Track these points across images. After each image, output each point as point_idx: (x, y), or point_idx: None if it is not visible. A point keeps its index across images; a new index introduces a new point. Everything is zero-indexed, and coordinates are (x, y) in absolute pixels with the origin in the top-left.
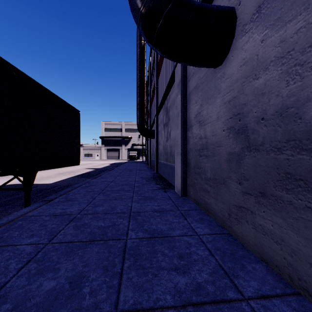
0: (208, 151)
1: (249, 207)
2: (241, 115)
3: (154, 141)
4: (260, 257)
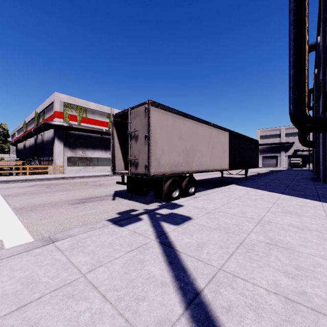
0: None
1: None
2: None
3: None
4: None
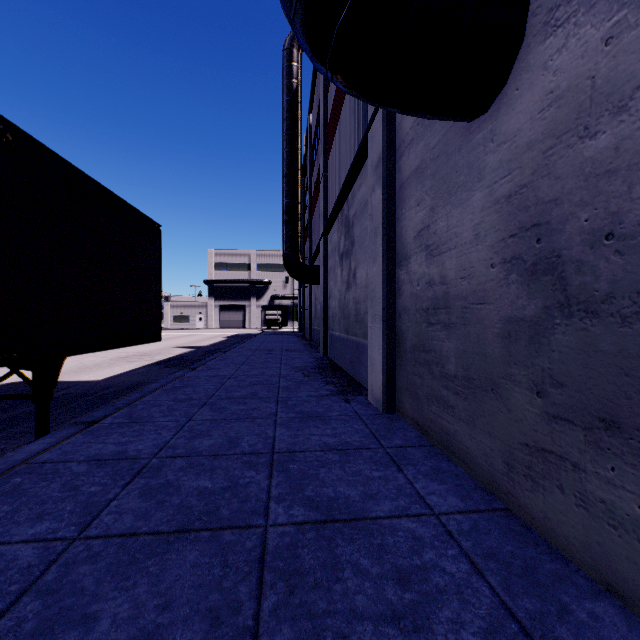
0: (451, 313)
1: (568, 453)
2: (543, 228)
3: (318, 289)
4: (602, 582)
